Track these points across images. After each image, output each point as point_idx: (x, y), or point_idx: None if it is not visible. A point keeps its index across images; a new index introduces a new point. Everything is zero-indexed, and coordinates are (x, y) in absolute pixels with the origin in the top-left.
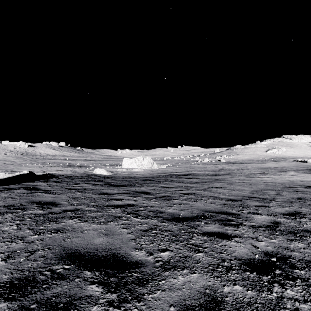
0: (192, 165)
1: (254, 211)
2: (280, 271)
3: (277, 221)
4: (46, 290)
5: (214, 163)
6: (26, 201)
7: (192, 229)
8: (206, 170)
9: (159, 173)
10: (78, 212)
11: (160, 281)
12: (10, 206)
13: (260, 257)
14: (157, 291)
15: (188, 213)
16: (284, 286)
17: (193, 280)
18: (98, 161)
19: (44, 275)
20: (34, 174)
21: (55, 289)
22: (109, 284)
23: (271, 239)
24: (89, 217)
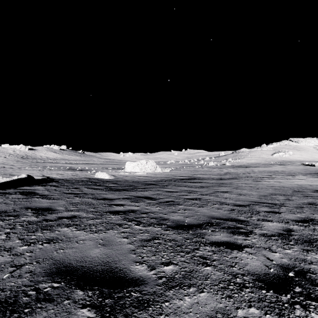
0: (197, 169)
1: (264, 217)
2: (300, 289)
3: (290, 228)
4: (28, 316)
5: (219, 167)
6: (20, 207)
7: (199, 238)
8: (211, 174)
9: (162, 177)
10: (75, 219)
11: (163, 303)
12: (2, 212)
13: (275, 272)
14: (159, 317)
15: (194, 220)
16: (307, 309)
17: (202, 301)
18: (100, 164)
19: (28, 296)
20: (33, 178)
21: (39, 314)
22: (103, 307)
23: (286, 250)
24: (86, 225)
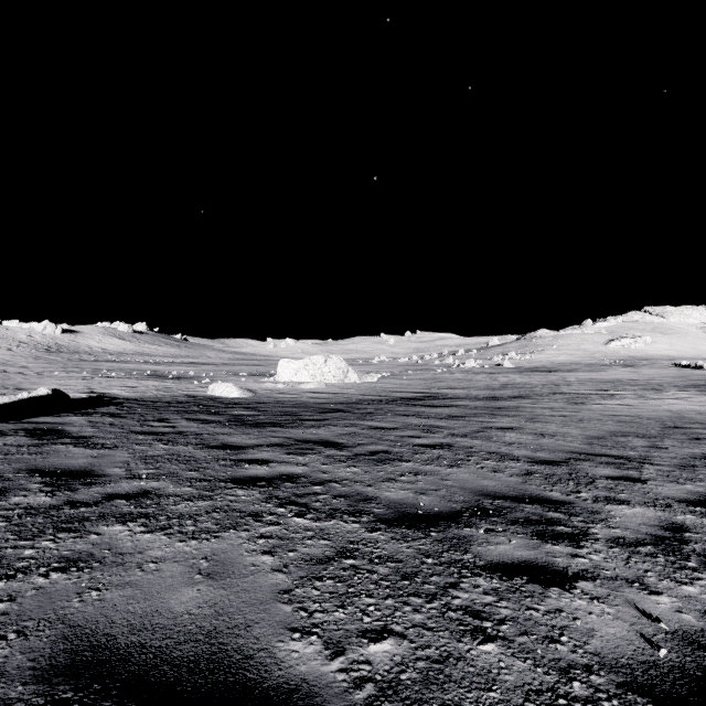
0: (439, 376)
1: (608, 493)
2: None
3: (678, 523)
4: None
5: (489, 371)
6: (17, 468)
7: (456, 552)
8: (472, 386)
9: (361, 393)
10: (147, 501)
11: None
12: None
13: (674, 657)
14: None
15: (440, 501)
16: None
17: None
18: (221, 365)
19: None
20: (65, 396)
21: None
22: None
23: (684, 586)
24: (171, 517)
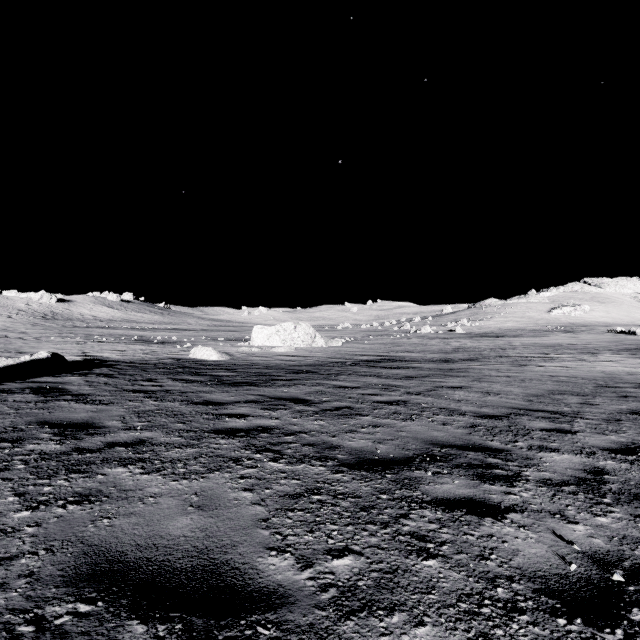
0: (397, 341)
1: (541, 442)
2: None
3: (599, 467)
4: None
5: (442, 336)
6: (28, 421)
7: (407, 490)
8: (427, 350)
9: (327, 356)
10: (143, 448)
11: None
12: None
13: (582, 571)
14: None
15: (395, 449)
16: None
17: None
18: (201, 331)
19: (15, 639)
20: (62, 358)
21: None
22: None
23: (598, 517)
24: (164, 462)
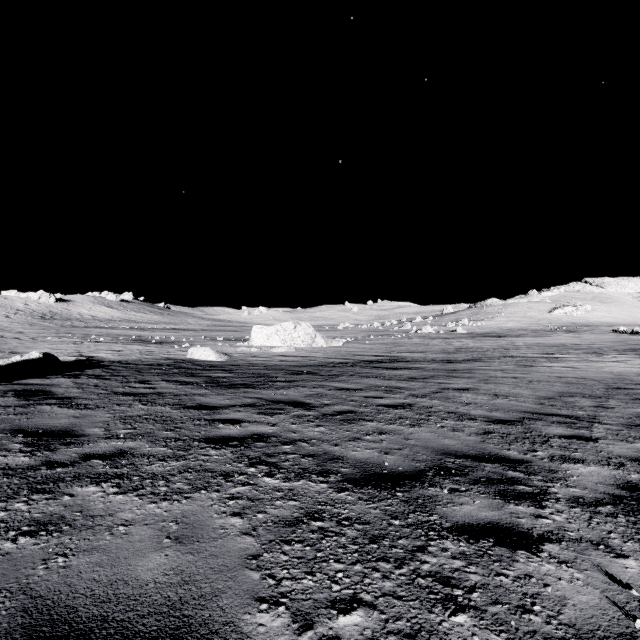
0: (398, 341)
1: (563, 451)
2: None
3: (633, 482)
4: None
5: (444, 336)
6: (1, 428)
7: (422, 513)
8: (429, 350)
9: (328, 357)
10: (122, 461)
11: None
12: None
13: None
14: None
15: (404, 460)
16: None
17: None
18: (200, 331)
19: None
20: (55, 359)
21: None
22: None
23: None
24: (144, 478)
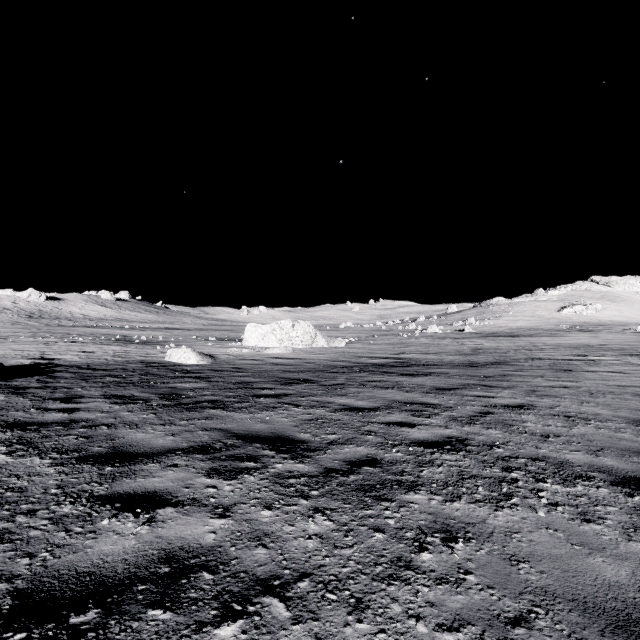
0: (405, 341)
1: None
2: None
3: None
4: None
5: (452, 336)
6: None
7: None
8: (442, 351)
9: (330, 359)
10: None
11: None
12: None
13: None
14: None
15: None
16: None
17: None
18: (194, 330)
19: None
20: None
21: None
22: None
23: None
24: None
